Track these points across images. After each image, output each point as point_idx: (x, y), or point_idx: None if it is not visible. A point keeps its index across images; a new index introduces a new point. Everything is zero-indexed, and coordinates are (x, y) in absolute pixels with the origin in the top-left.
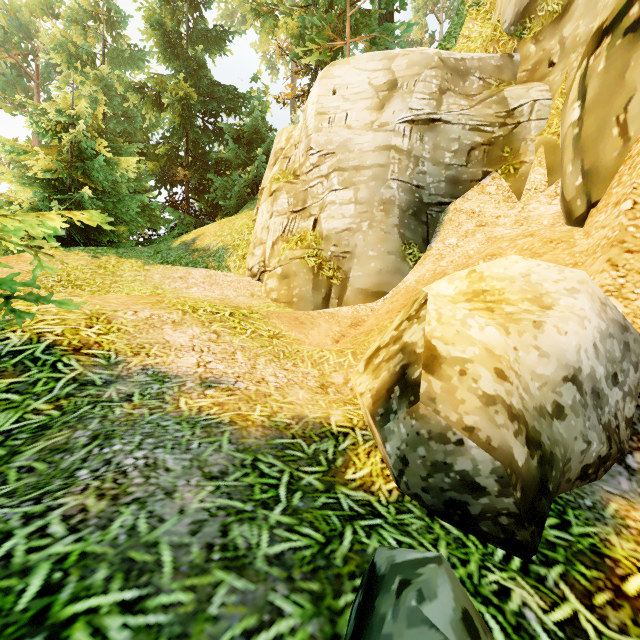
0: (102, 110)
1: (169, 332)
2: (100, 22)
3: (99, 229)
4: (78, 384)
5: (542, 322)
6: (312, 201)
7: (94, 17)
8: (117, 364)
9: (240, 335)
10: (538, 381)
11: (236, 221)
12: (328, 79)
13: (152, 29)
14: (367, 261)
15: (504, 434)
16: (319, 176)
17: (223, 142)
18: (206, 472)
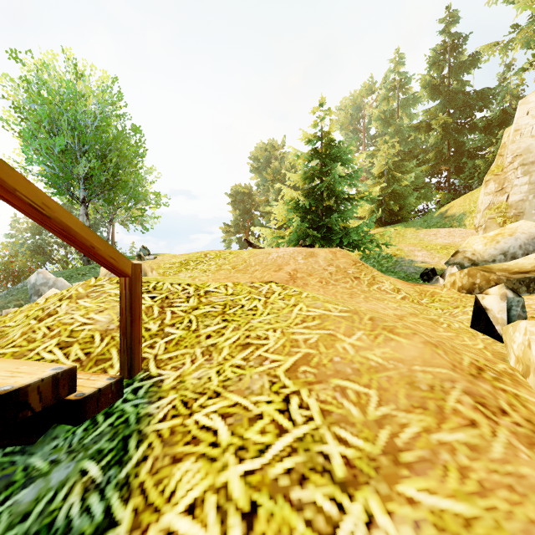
0: (397, 147)
1: (416, 252)
2: (396, 89)
3: (396, 214)
4: (396, 261)
5: (498, 242)
6: (507, 184)
7: (392, 89)
8: (403, 258)
9: (440, 254)
10: (490, 255)
11: (475, 194)
12: (524, 105)
13: (424, 90)
14: (531, 216)
15: (464, 261)
16: (512, 169)
17: (477, 130)
18: (416, 270)
